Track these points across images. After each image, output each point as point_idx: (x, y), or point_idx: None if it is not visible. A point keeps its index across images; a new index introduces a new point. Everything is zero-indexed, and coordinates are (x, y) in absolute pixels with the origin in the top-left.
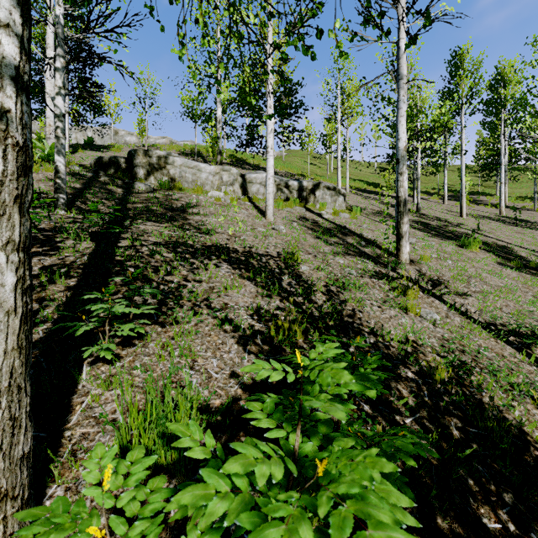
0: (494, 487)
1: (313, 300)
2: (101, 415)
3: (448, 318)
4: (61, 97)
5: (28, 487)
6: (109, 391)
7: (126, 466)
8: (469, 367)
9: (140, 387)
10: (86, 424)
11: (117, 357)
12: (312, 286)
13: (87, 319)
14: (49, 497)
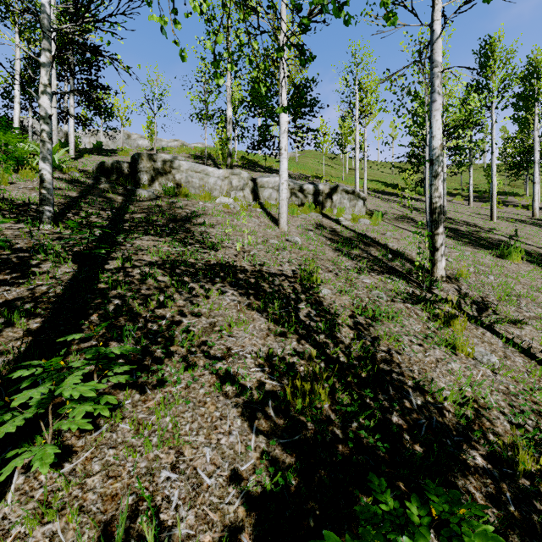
0: None
1: (339, 338)
2: None
3: (507, 358)
4: (47, 97)
5: None
6: (42, 525)
7: None
8: None
9: (92, 514)
10: None
11: (68, 453)
12: (335, 317)
13: (40, 383)
14: None
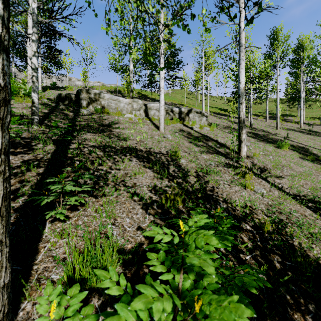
0: (303, 301)
1: (188, 181)
2: (55, 257)
3: (271, 191)
4: (36, 58)
5: (7, 305)
6: (62, 239)
7: (66, 300)
8: (284, 223)
9: (81, 237)
10: (47, 261)
11: (67, 217)
12: (187, 172)
13: (49, 193)
14: (22, 309)
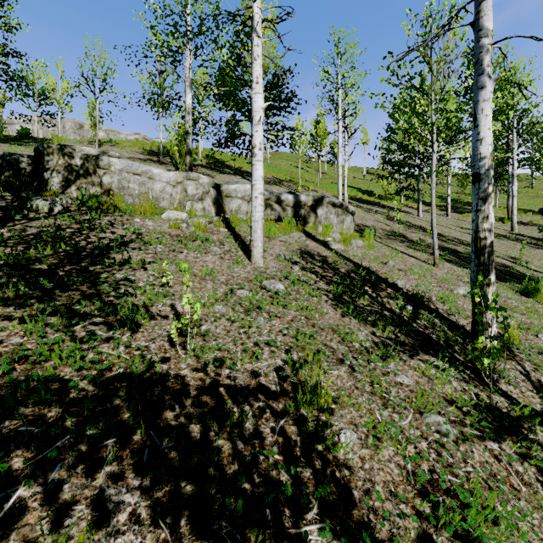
0: None
1: None
2: None
3: None
4: None
5: None
6: None
7: None
8: None
9: None
10: None
11: None
12: None
13: None
14: None
